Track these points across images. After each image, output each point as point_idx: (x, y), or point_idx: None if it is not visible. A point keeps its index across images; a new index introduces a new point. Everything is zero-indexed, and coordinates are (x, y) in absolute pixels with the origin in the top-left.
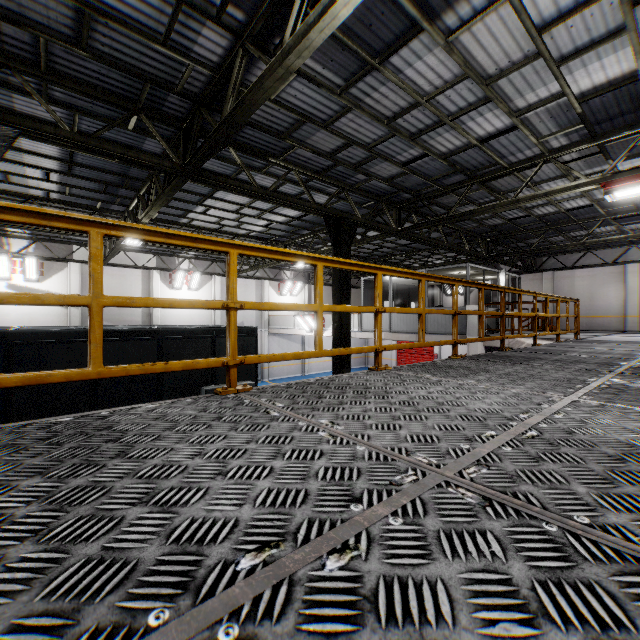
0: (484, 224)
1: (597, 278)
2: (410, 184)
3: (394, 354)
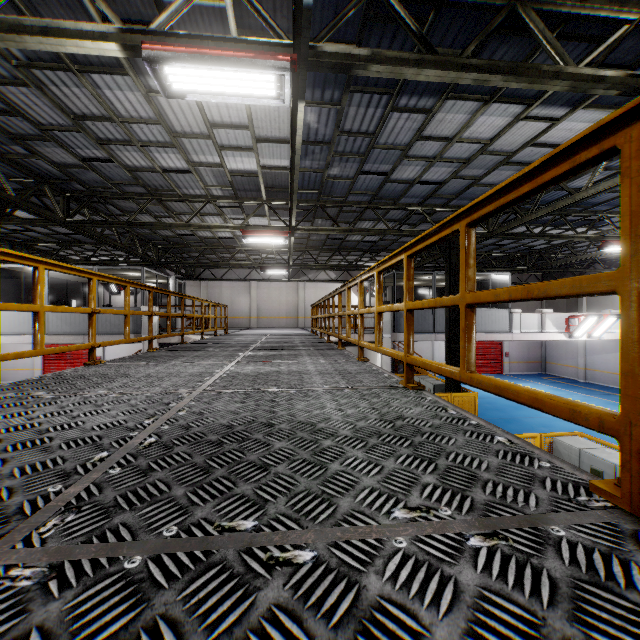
0: (157, 233)
1: (236, 289)
2: (87, 178)
3: (39, 362)
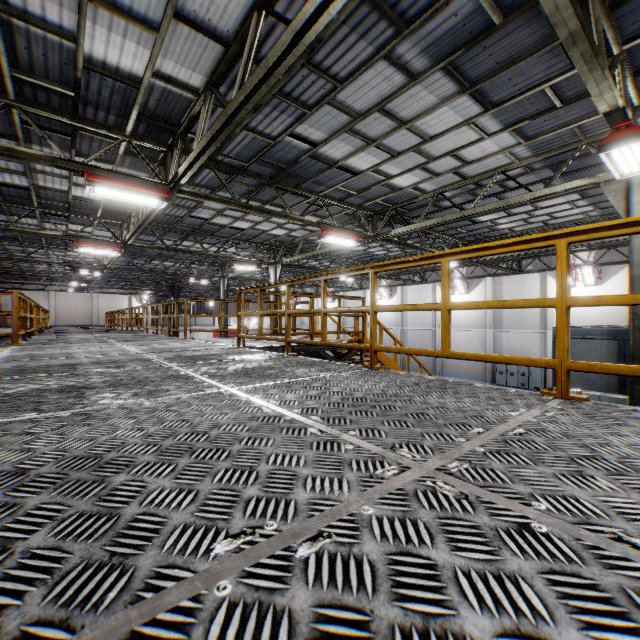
0: None
1: (36, 297)
2: None
3: None
